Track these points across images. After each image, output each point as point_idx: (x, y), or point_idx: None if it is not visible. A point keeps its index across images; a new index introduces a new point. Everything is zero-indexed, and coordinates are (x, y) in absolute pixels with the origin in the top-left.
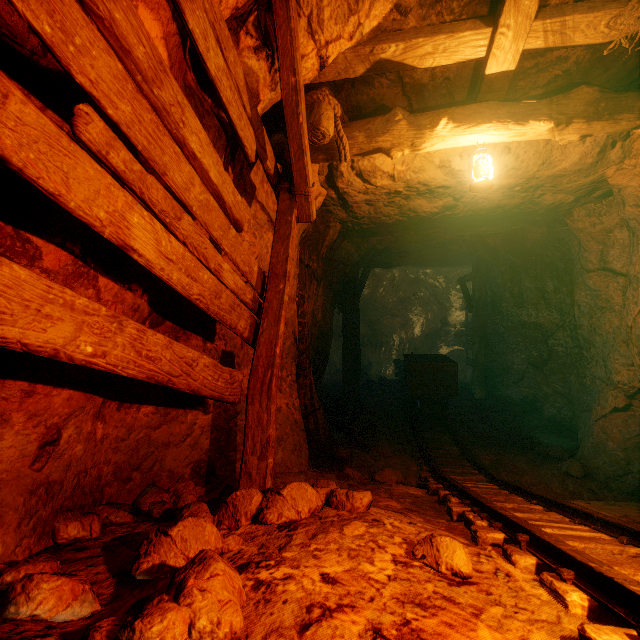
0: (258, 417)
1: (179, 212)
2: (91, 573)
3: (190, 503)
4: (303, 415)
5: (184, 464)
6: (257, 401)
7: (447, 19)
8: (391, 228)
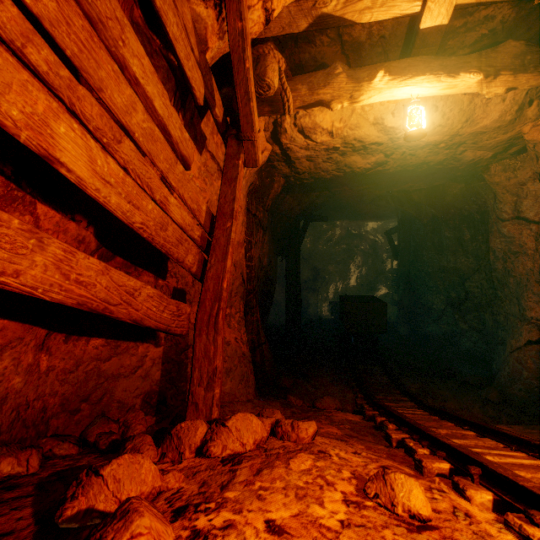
0: (205, 349)
1: (118, 134)
2: (13, 518)
3: (134, 435)
4: (250, 349)
5: (135, 395)
6: (204, 333)
7: None
8: (328, 184)
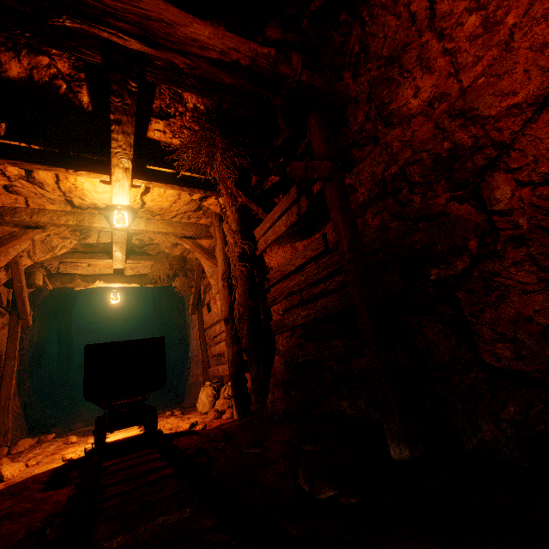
0: (3, 421)
1: None
2: None
3: None
4: (23, 407)
5: None
6: (2, 415)
7: (97, 250)
8: None
